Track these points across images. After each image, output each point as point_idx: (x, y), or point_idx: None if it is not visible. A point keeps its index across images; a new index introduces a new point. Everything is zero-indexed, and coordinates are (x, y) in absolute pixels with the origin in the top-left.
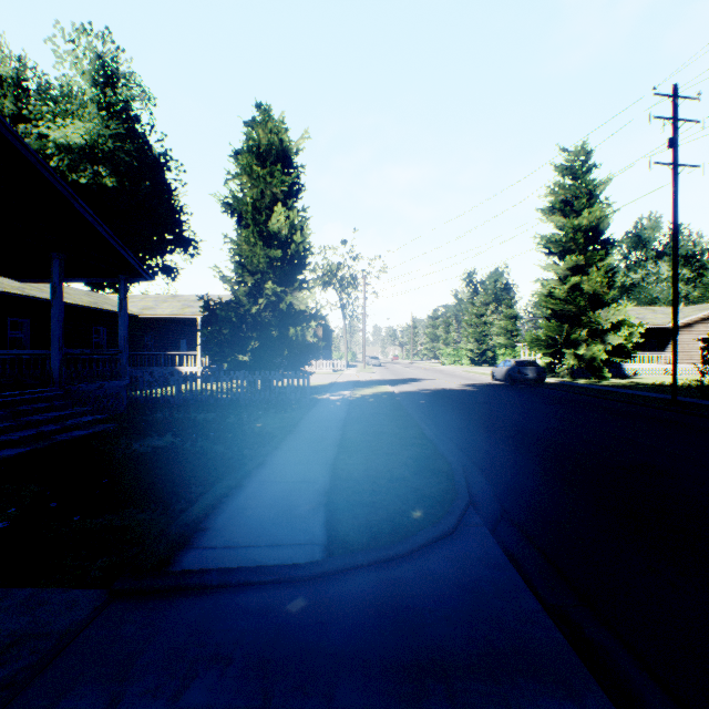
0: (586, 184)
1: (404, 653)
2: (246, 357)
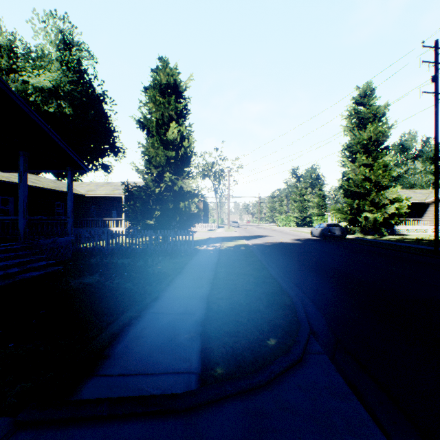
0: (372, 110)
1: None
2: (152, 221)
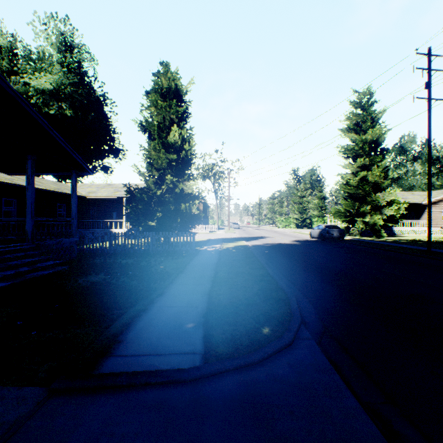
0: (370, 113)
1: (261, 442)
2: (154, 223)
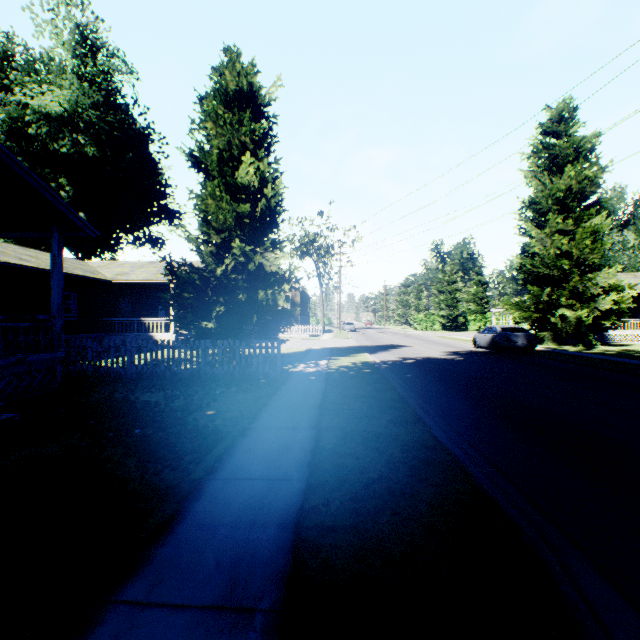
0: (573, 142)
1: None
2: (211, 323)
